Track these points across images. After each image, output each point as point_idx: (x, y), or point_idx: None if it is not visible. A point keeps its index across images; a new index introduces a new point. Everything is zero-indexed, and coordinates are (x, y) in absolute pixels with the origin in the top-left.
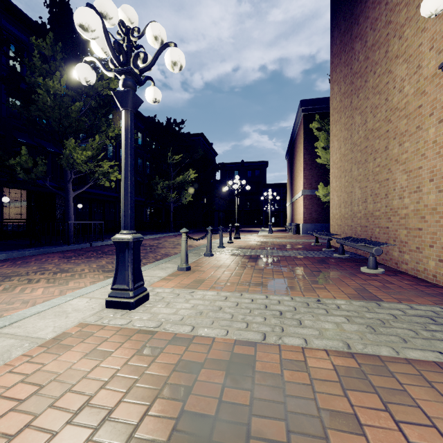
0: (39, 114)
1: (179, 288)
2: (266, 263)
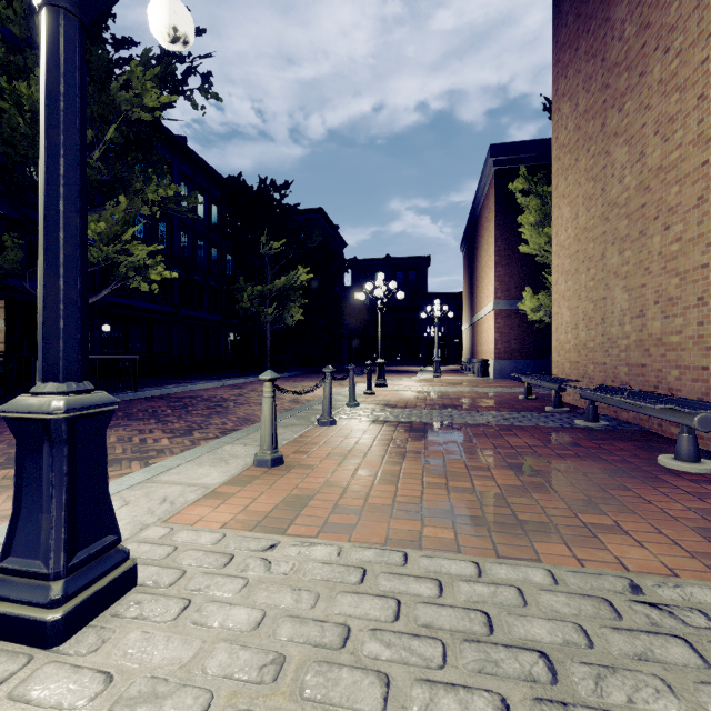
0: (5, 151)
1: (239, 532)
2: (445, 442)
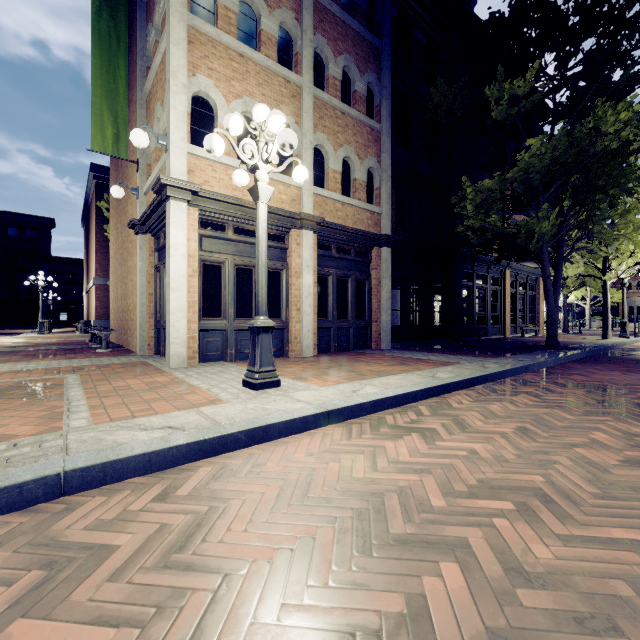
0: None
1: None
2: (0, 355)
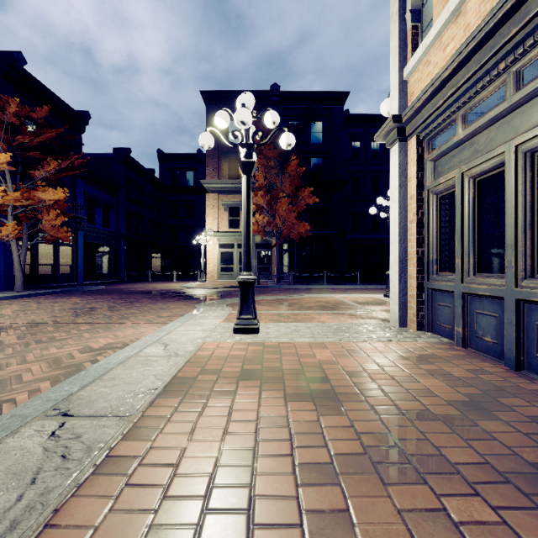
0: None
1: None
2: None
